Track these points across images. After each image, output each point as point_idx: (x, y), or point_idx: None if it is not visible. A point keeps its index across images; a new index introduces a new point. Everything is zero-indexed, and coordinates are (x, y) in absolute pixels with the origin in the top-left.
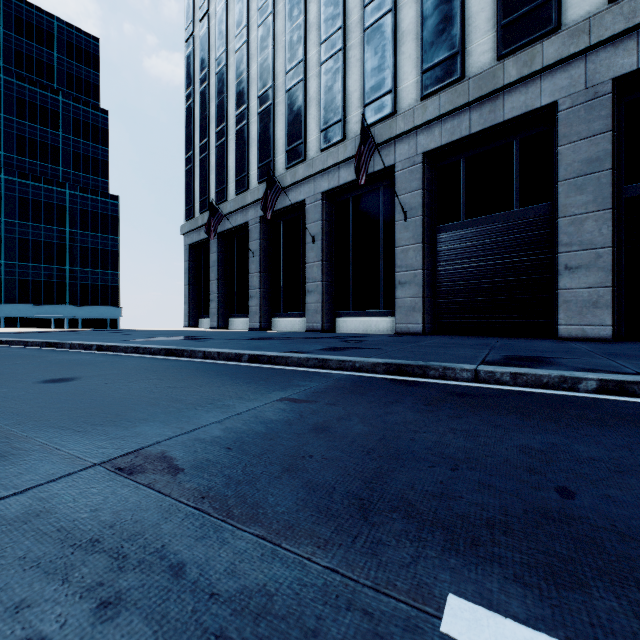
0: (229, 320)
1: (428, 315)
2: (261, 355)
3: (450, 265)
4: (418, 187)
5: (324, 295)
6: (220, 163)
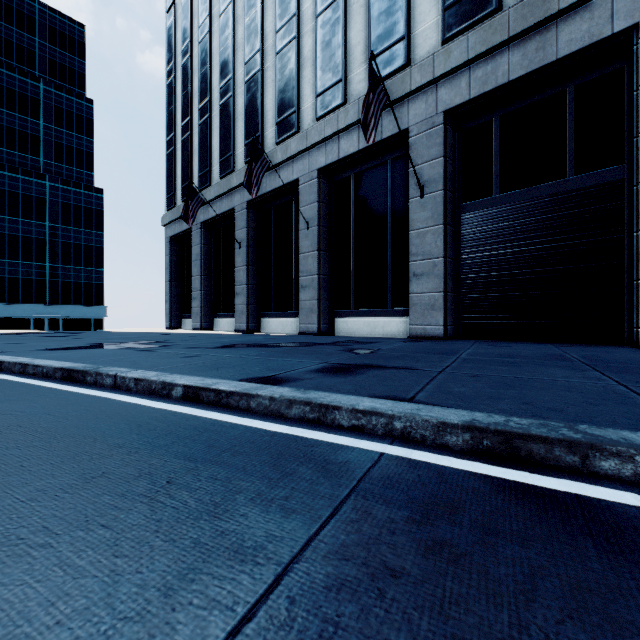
0: (214, 320)
1: (451, 314)
2: (204, 388)
3: (478, 252)
4: (439, 154)
5: (321, 291)
6: (203, 143)
